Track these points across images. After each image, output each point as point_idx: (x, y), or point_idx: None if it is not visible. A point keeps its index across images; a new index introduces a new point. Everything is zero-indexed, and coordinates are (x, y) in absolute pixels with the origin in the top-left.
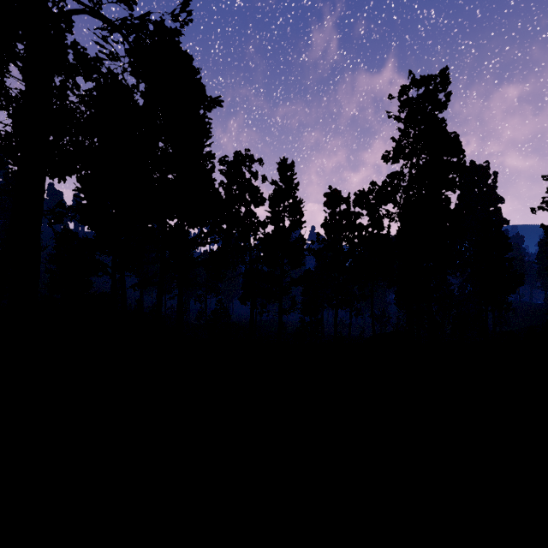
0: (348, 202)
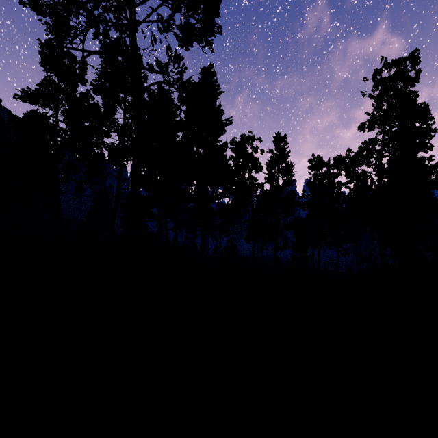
0: (328, 165)
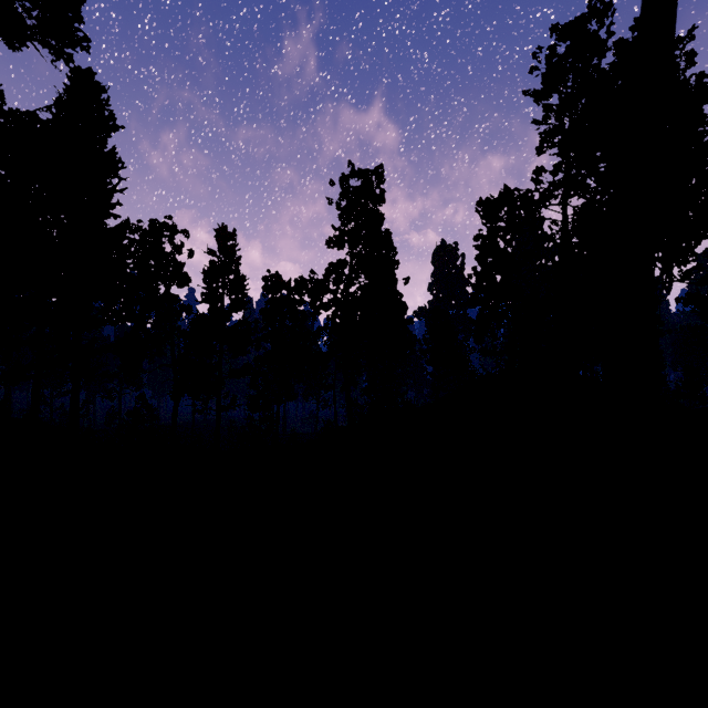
0: (289, 288)
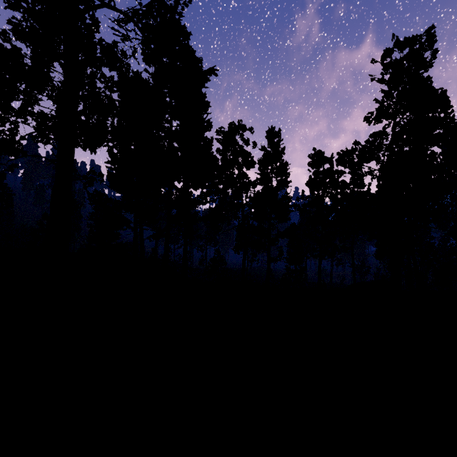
0: (331, 161)
